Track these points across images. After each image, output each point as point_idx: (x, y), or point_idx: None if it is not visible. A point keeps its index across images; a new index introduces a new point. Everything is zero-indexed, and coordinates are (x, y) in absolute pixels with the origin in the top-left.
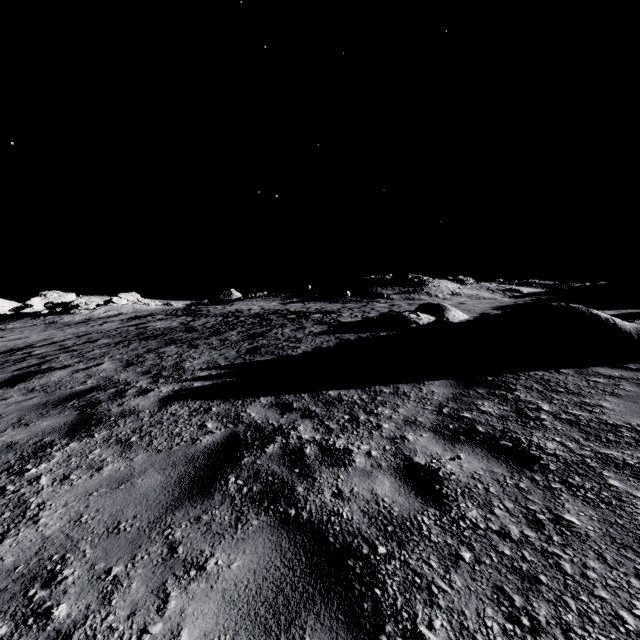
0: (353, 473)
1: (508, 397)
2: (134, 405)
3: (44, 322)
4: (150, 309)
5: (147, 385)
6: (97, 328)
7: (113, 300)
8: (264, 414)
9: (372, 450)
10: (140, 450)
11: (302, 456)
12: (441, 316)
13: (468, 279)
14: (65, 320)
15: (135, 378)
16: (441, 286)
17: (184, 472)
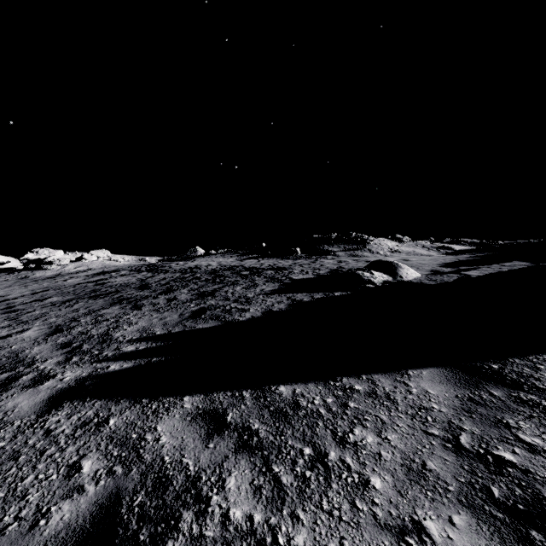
0: None
1: None
2: (8, 408)
3: (16, 277)
4: (118, 265)
5: (52, 367)
6: (59, 284)
7: (84, 257)
8: (180, 438)
9: None
10: None
11: None
12: (394, 274)
13: (405, 238)
14: (36, 275)
15: (47, 354)
16: (381, 244)
17: None
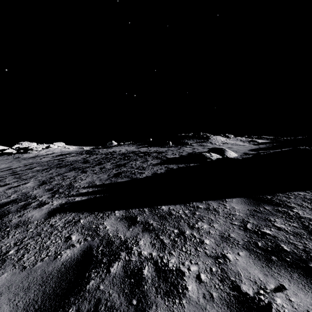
0: (188, 309)
1: (290, 214)
2: (29, 216)
3: (13, 157)
4: (69, 150)
5: (46, 199)
6: (38, 161)
7: (50, 146)
8: (115, 227)
9: (201, 273)
10: (9, 266)
11: (140, 279)
12: (223, 154)
13: (230, 135)
14: (24, 156)
15: (41, 193)
16: (217, 139)
17: (31, 300)
